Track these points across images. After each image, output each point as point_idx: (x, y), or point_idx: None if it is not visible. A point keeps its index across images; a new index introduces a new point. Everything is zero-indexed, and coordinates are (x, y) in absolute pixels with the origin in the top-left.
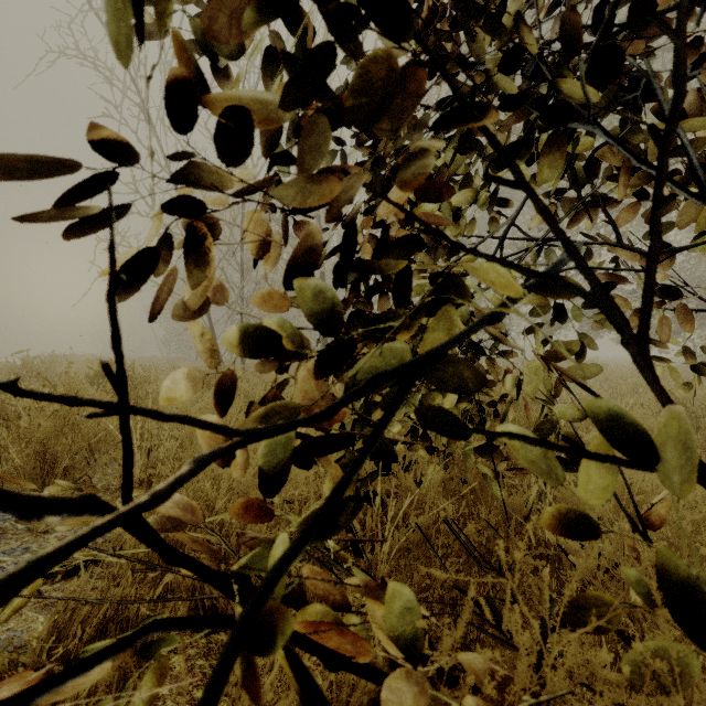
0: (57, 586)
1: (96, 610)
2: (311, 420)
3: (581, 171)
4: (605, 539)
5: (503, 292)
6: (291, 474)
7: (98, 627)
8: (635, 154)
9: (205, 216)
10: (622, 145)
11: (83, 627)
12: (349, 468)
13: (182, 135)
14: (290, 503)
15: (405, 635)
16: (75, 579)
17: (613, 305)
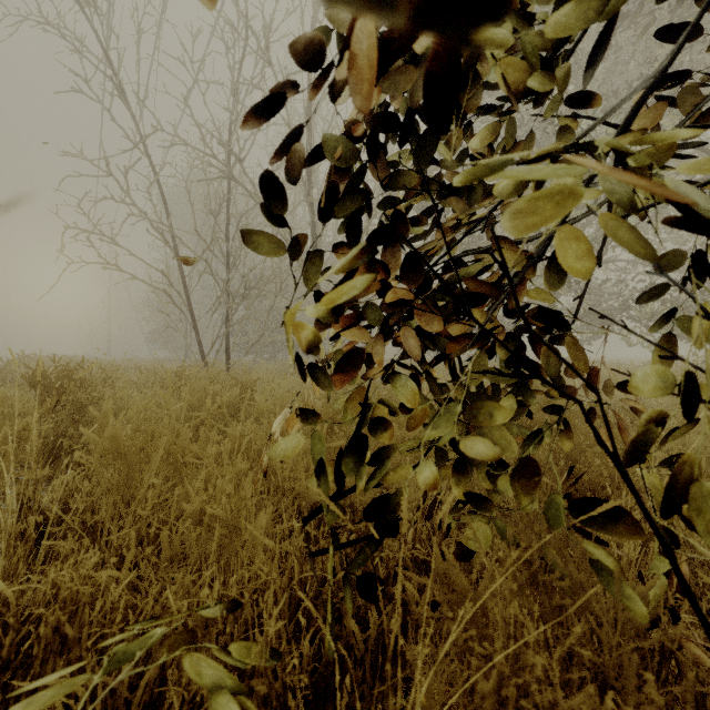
0: None
1: None
2: None
3: None
4: None
5: None
6: (246, 533)
7: None
8: None
9: None
10: None
11: None
12: None
13: None
14: (232, 602)
15: None
16: None
17: None
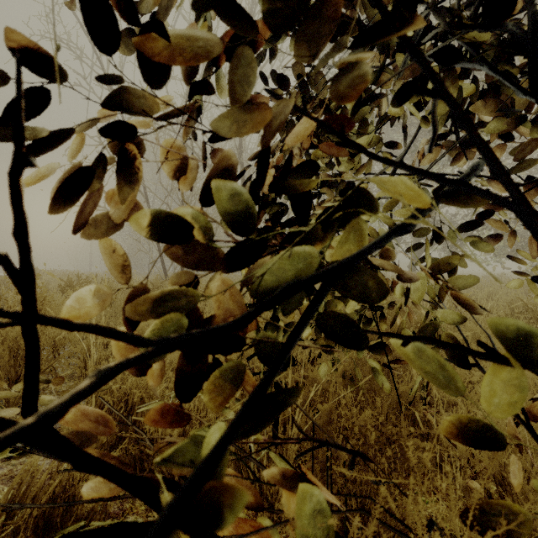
0: (23, 460)
1: (46, 487)
2: (226, 328)
3: None
4: None
5: (413, 203)
6: None
7: (48, 502)
8: (521, 87)
9: (133, 140)
10: (508, 78)
11: (35, 502)
12: (263, 379)
13: (100, 48)
14: None
15: (317, 533)
16: (28, 461)
17: (531, 211)
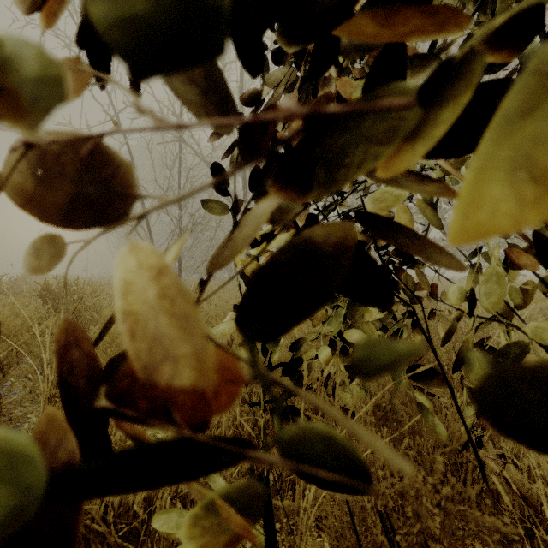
0: None
1: None
2: None
3: (537, 47)
4: (541, 464)
5: None
6: None
7: None
8: None
9: None
10: None
11: None
12: None
13: None
14: None
15: None
16: None
17: None
